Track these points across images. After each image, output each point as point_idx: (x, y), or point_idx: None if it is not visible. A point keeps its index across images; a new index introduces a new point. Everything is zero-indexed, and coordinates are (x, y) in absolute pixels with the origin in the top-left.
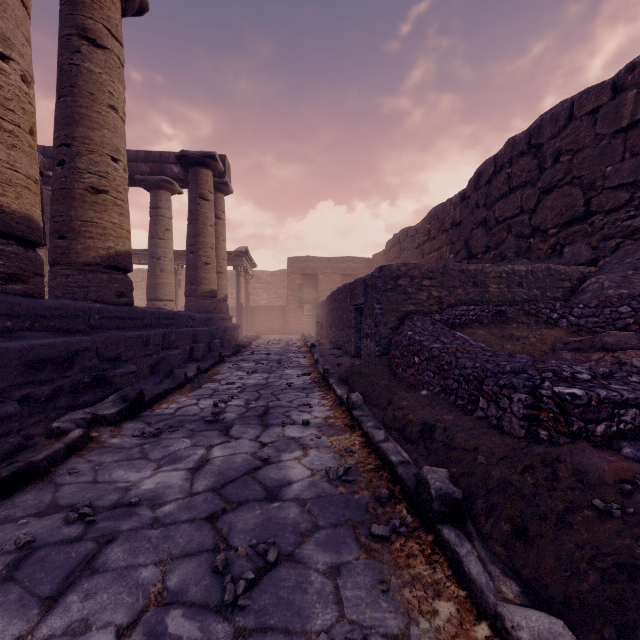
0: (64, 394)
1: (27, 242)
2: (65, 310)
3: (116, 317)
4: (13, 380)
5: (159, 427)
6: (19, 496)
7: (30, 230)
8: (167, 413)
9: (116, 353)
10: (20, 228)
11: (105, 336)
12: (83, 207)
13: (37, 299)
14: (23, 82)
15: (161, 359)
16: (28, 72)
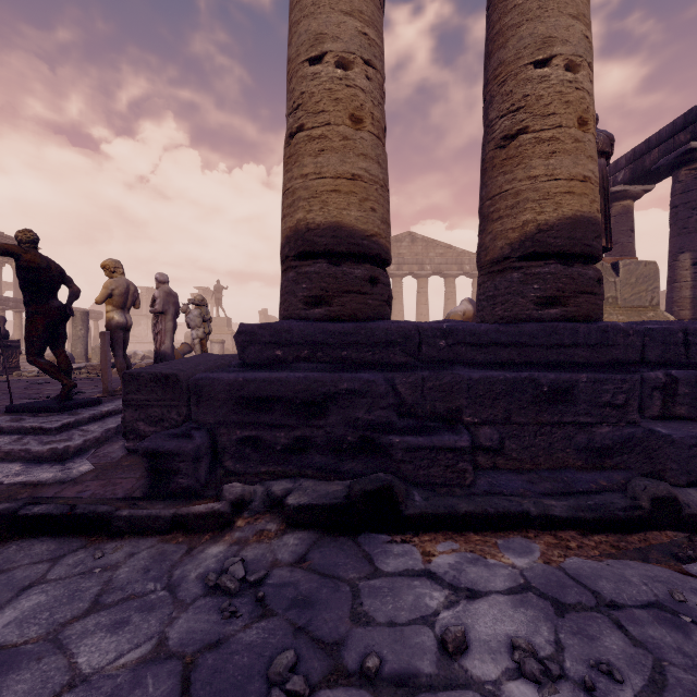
0: (321, 449)
1: (342, 256)
2: (366, 335)
3: (500, 343)
4: (230, 415)
5: (253, 578)
6: (53, 541)
7: (336, 240)
8: (379, 564)
9: (450, 407)
10: (324, 242)
11: (422, 375)
12: (492, 177)
13: (332, 323)
14: (338, 69)
15: (627, 440)
16: (347, 51)
